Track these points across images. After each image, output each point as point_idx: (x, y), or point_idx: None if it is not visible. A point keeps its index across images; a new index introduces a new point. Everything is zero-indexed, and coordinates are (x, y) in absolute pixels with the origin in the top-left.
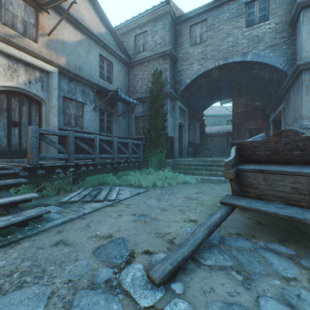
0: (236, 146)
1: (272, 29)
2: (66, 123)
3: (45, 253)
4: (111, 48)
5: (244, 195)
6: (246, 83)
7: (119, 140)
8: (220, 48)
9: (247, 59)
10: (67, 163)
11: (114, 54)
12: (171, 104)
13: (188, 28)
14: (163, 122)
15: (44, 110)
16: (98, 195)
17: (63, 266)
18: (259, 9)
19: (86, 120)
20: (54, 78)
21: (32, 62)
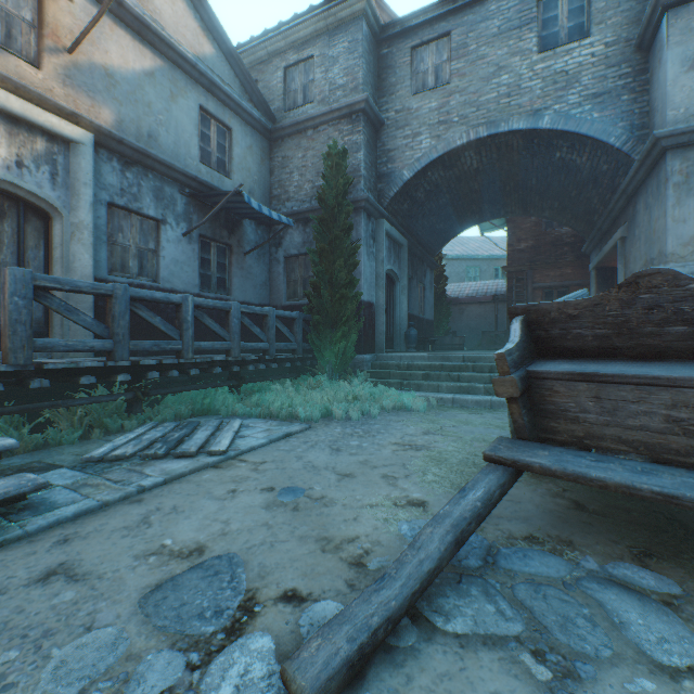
0: (524, 316)
1: (598, 58)
2: (116, 268)
3: (6, 605)
4: (227, 94)
5: (545, 438)
6: (539, 181)
7: (245, 308)
8: (480, 100)
9: (541, 126)
10: (110, 363)
11: (234, 108)
12: (369, 228)
13: (408, 53)
14: (351, 267)
15: (58, 234)
16: (186, 441)
17: (44, 649)
18: (570, 12)
19: (166, 262)
20: (84, 156)
21: (25, 114)
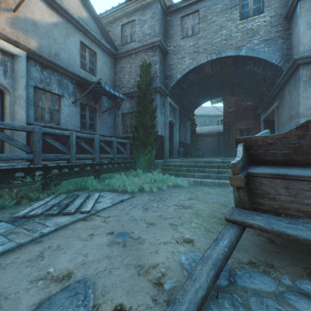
0: (243, 143)
1: (267, 23)
2: (38, 118)
3: None
4: (94, 36)
5: (256, 208)
6: (239, 80)
7: (102, 138)
8: (213, 41)
9: (241, 54)
10: (32, 166)
11: (97, 43)
12: (161, 101)
13: (179, 19)
14: (153, 119)
15: (7, 101)
16: (69, 206)
17: None
18: (254, 1)
19: (64, 115)
20: (21, 63)
21: None
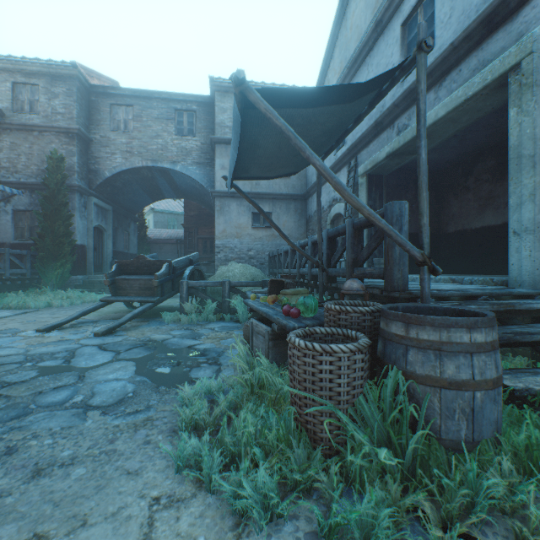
0: (118, 264)
1: (199, 147)
2: None
3: None
4: None
5: (120, 296)
6: (187, 188)
7: None
8: (149, 147)
9: (177, 169)
10: None
11: None
12: (82, 201)
13: (109, 106)
14: (68, 226)
15: None
16: None
17: None
18: (189, 122)
19: None
20: None
21: None
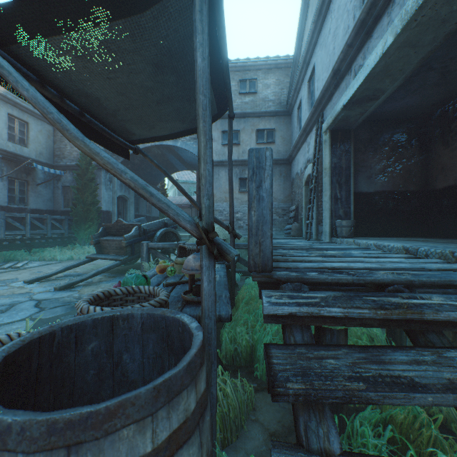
0: (104, 227)
1: None
2: None
3: None
4: (25, 107)
5: (104, 253)
6: (191, 161)
7: (34, 215)
8: None
9: (178, 145)
10: None
11: (30, 113)
12: (108, 177)
13: None
14: (94, 196)
15: None
16: (3, 266)
17: None
18: None
19: None
20: None
21: None
